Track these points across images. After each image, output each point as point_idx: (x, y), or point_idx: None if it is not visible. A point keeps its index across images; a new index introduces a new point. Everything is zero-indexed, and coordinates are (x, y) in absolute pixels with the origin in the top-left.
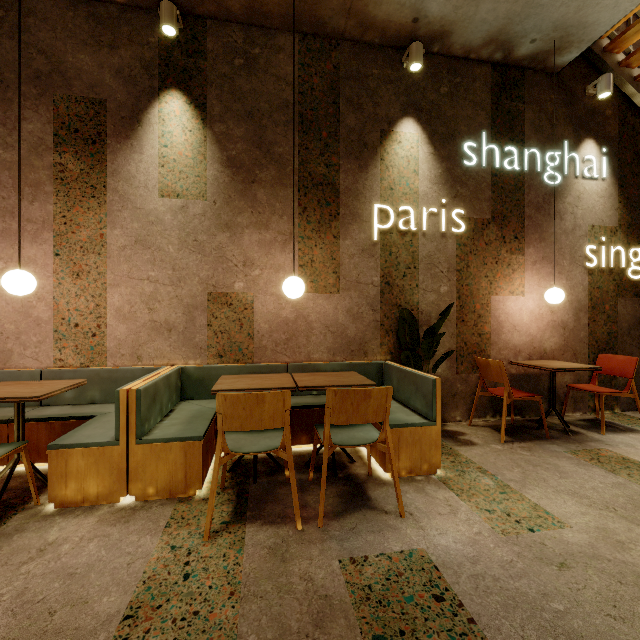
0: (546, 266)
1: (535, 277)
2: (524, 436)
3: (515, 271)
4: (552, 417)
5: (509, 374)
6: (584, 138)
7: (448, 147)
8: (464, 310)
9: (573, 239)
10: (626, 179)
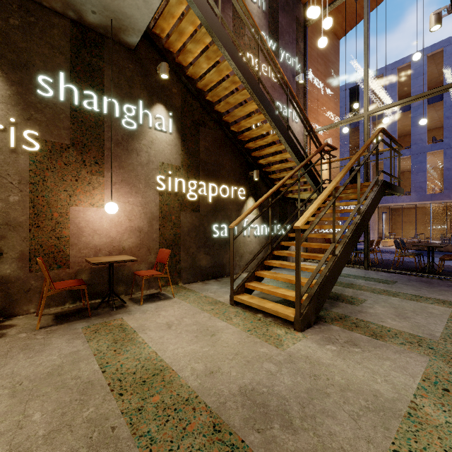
0: (125, 187)
1: (115, 194)
2: (72, 318)
3: (96, 188)
4: (128, 296)
5: (90, 268)
6: (156, 102)
7: (20, 74)
8: (40, 217)
9: (148, 170)
10: (187, 136)
